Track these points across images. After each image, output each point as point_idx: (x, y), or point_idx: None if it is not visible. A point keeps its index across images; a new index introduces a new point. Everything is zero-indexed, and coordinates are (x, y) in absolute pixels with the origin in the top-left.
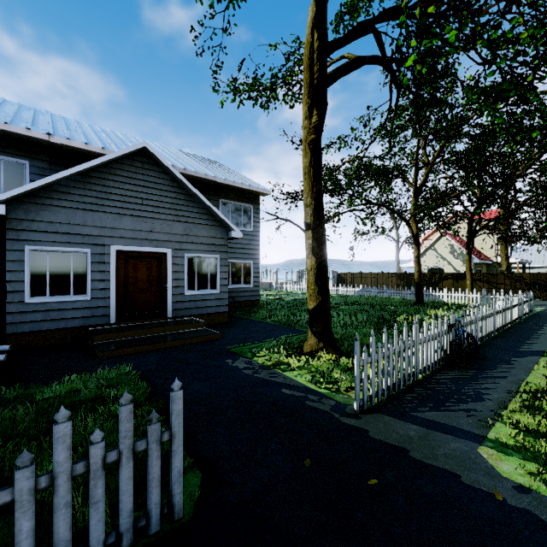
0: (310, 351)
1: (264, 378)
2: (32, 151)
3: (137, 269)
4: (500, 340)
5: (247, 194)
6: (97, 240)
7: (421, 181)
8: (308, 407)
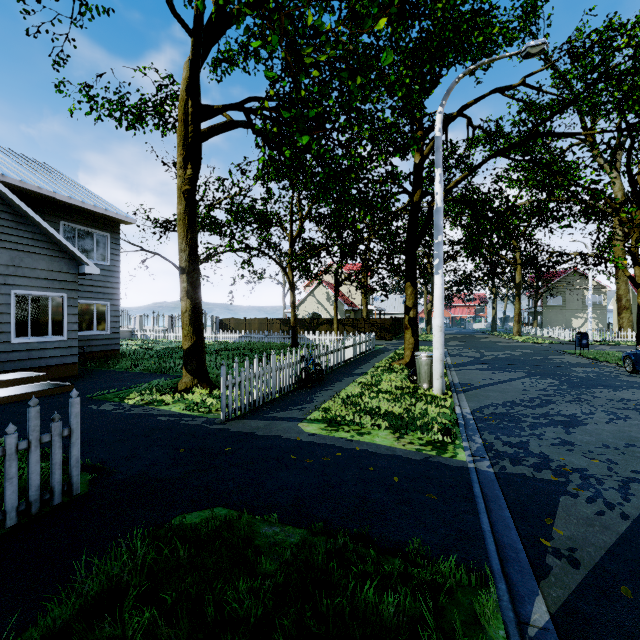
0: (185, 388)
1: (138, 413)
2: None
3: None
4: (343, 368)
5: (102, 219)
6: None
7: (296, 233)
8: (183, 424)
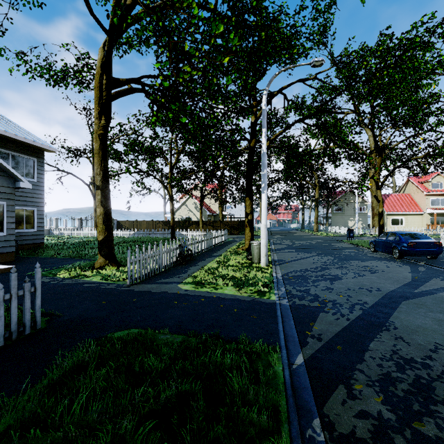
0: (100, 267)
1: (69, 282)
2: None
3: None
4: (206, 253)
5: (30, 148)
6: None
7: (174, 162)
8: (102, 288)
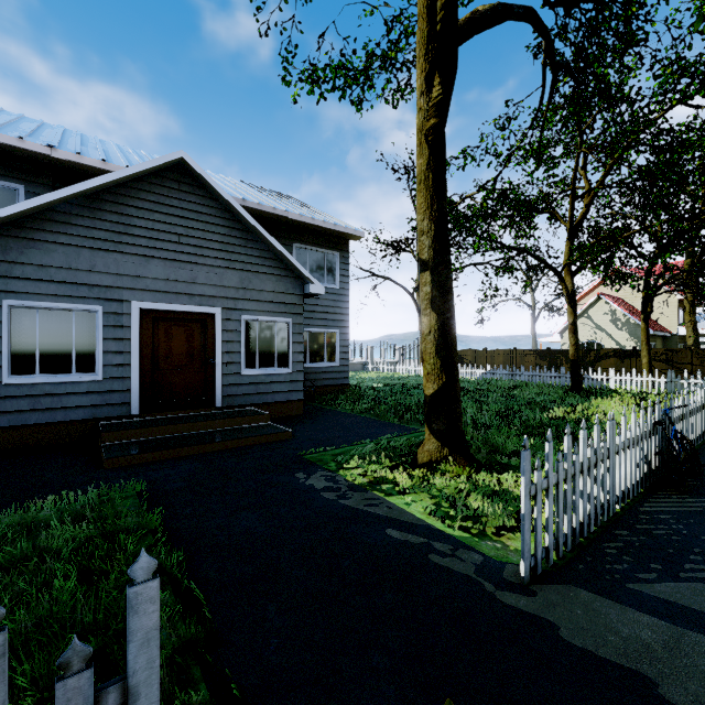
0: (428, 461)
1: (356, 507)
2: (28, 172)
3: (171, 337)
4: None
5: (331, 237)
6: (112, 294)
7: (579, 216)
8: (435, 567)
